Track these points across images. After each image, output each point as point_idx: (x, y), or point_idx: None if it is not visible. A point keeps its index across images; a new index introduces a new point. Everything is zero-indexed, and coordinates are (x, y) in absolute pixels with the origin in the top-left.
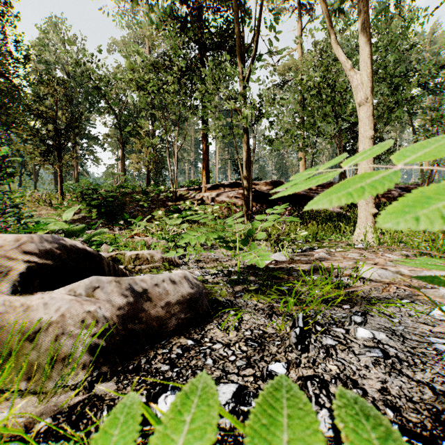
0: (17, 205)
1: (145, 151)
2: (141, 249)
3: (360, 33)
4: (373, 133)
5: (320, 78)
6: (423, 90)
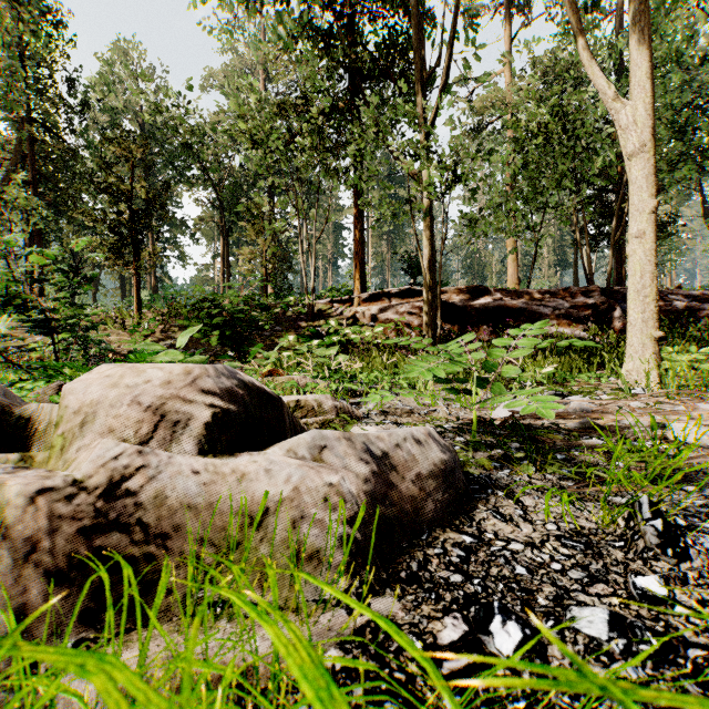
0: (95, 326)
1: (262, 242)
2: (290, 393)
3: (632, 37)
4: (654, 204)
5: (552, 116)
6: None
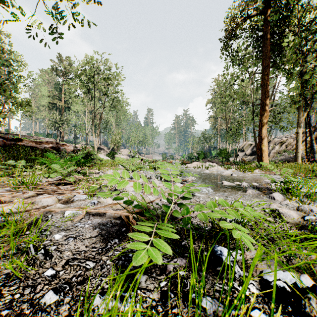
0: None
1: None
2: None
3: None
4: None
5: None
6: None
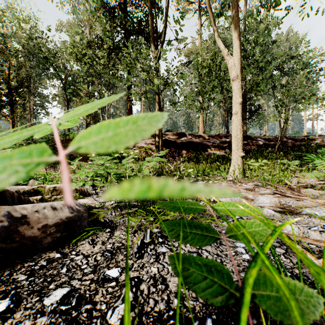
0: None
1: None
2: None
3: (233, 30)
4: (241, 100)
5: (211, 60)
6: (281, 72)
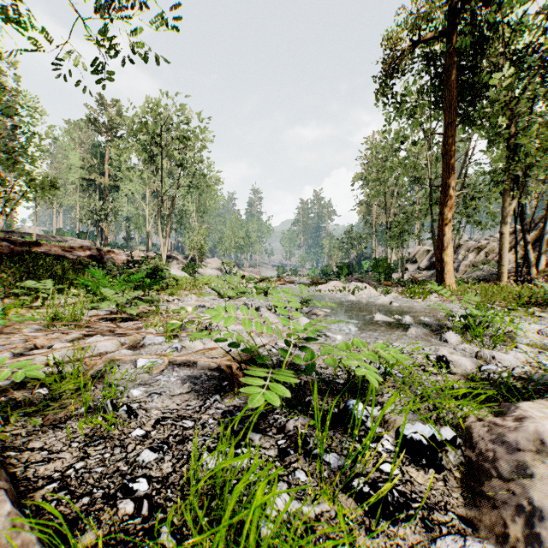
0: None
1: None
2: None
3: None
4: None
5: None
6: None
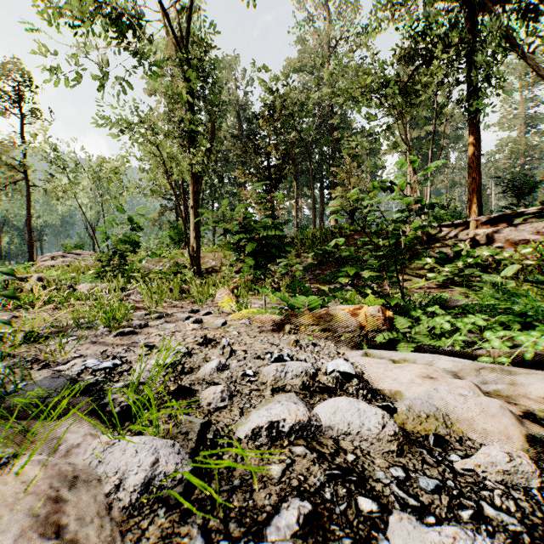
0: None
1: (354, 181)
2: None
3: None
4: None
5: None
6: None
